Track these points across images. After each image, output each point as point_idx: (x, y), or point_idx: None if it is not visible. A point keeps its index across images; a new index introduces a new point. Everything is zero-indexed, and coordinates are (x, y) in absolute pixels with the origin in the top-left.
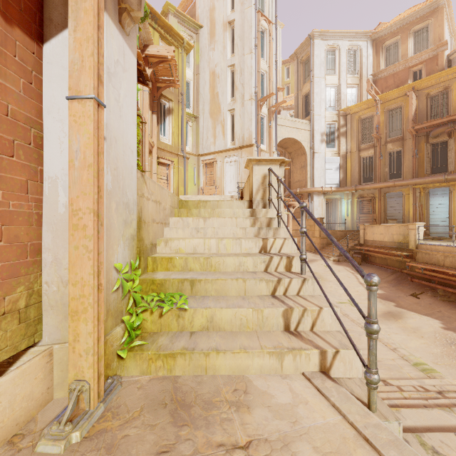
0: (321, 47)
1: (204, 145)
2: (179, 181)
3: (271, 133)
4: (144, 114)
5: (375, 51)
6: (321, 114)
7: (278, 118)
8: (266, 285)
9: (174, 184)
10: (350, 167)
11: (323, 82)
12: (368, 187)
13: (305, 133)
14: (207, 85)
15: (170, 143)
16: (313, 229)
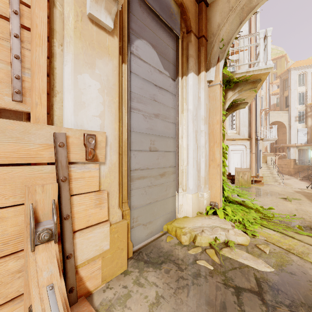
0: (295, 74)
1: None
2: None
3: (266, 122)
4: None
5: None
6: (295, 107)
7: (270, 113)
8: (272, 177)
9: None
10: None
11: (296, 91)
12: None
13: (285, 117)
14: None
15: None
16: (290, 164)
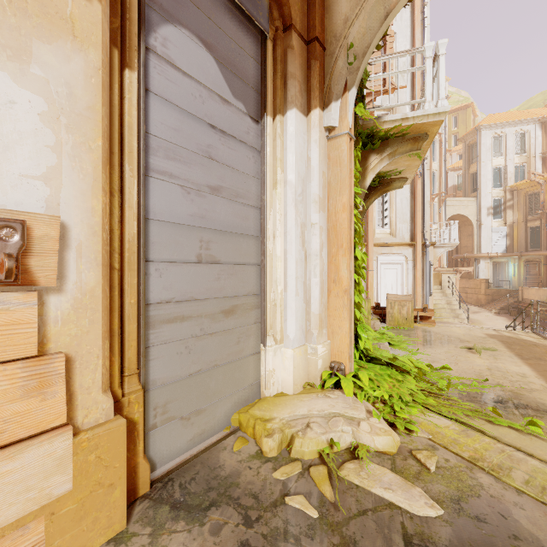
0: (488, 136)
1: None
2: None
3: (440, 216)
4: None
5: (545, 132)
6: (488, 192)
7: (447, 200)
8: (450, 310)
9: None
10: (517, 235)
11: (489, 165)
12: (532, 254)
13: (471, 209)
14: None
15: None
16: (479, 287)
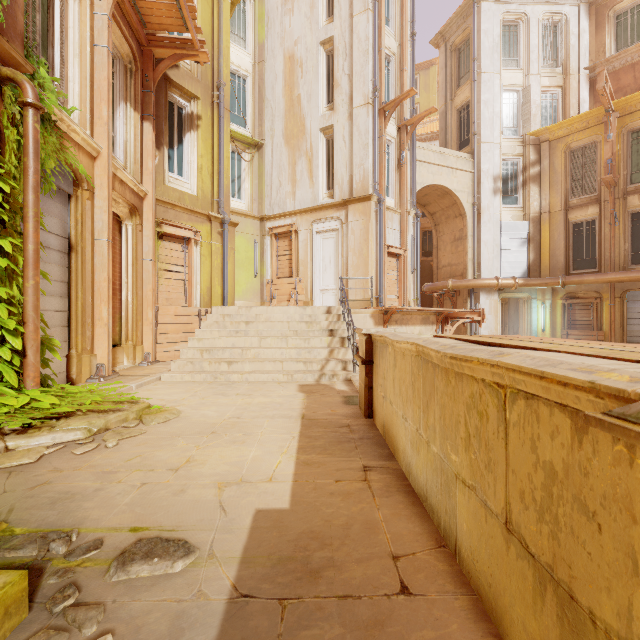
0: (494, 16)
1: (273, 199)
2: (214, 274)
3: (404, 174)
4: (95, 107)
5: (595, 24)
6: (494, 141)
7: (416, 148)
8: None
9: (202, 282)
10: (549, 239)
11: (496, 81)
12: (590, 279)
13: (463, 177)
14: (280, 83)
15: (193, 191)
16: None
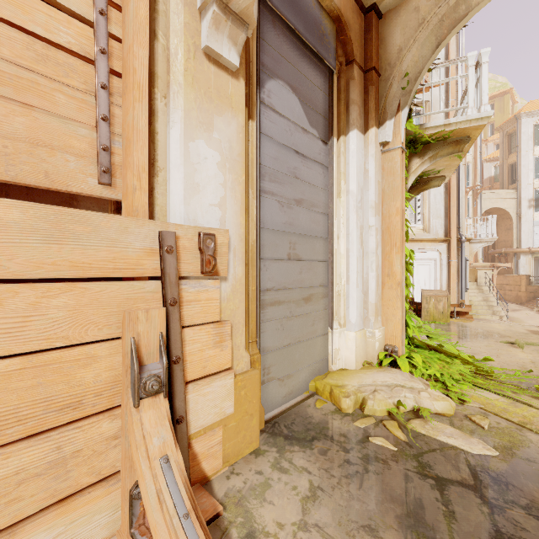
0: (529, 124)
1: None
2: None
3: (475, 210)
4: None
5: None
6: (529, 183)
7: (482, 193)
8: (487, 307)
9: None
10: None
11: (530, 154)
12: None
13: (510, 201)
14: None
15: None
16: (519, 284)
